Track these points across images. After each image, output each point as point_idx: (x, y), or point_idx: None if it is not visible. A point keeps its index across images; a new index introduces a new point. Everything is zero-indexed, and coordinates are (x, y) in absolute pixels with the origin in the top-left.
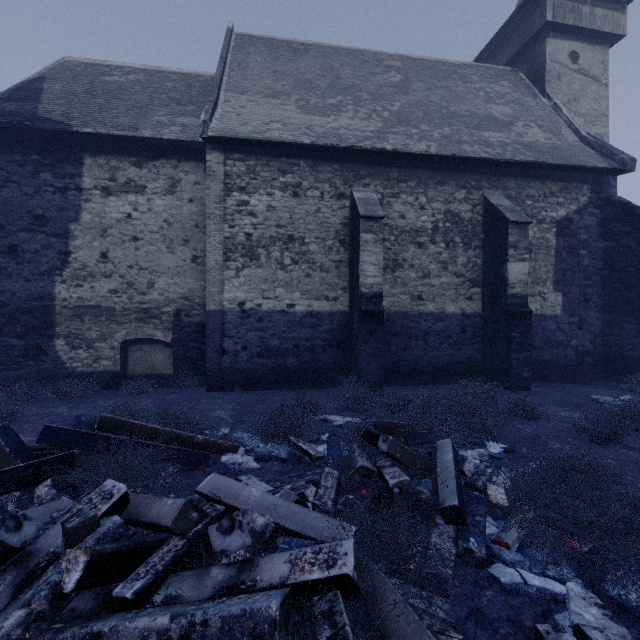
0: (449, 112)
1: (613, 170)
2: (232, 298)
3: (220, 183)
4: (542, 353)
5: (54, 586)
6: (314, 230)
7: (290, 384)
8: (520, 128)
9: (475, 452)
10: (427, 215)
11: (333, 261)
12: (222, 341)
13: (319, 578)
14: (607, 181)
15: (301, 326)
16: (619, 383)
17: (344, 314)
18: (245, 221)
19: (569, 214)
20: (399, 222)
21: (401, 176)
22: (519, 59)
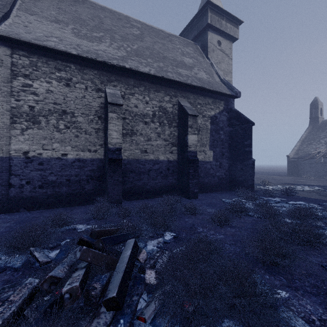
0: (163, 56)
1: (232, 96)
2: (18, 149)
3: (7, 69)
4: (204, 179)
5: None
6: (81, 108)
7: (64, 204)
8: (196, 70)
9: (156, 241)
10: (150, 107)
11: (94, 128)
12: (9, 178)
13: None
14: (230, 101)
15: (72, 167)
16: (234, 192)
17: (101, 160)
18: (29, 97)
19: (216, 114)
20: (134, 109)
21: (135, 84)
22: (197, 39)
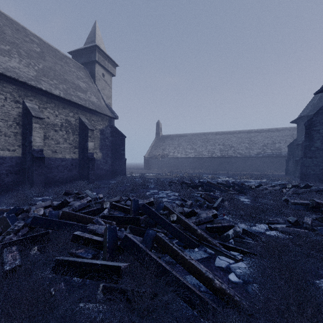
0: (64, 78)
1: (114, 118)
2: None
3: None
4: (96, 171)
5: (38, 214)
6: (1, 115)
7: None
8: (89, 94)
9: None
10: (59, 119)
11: (13, 132)
12: None
13: (87, 201)
14: (112, 120)
15: None
16: (115, 179)
17: (19, 158)
18: None
19: (103, 128)
20: (47, 120)
21: (48, 101)
22: (86, 65)
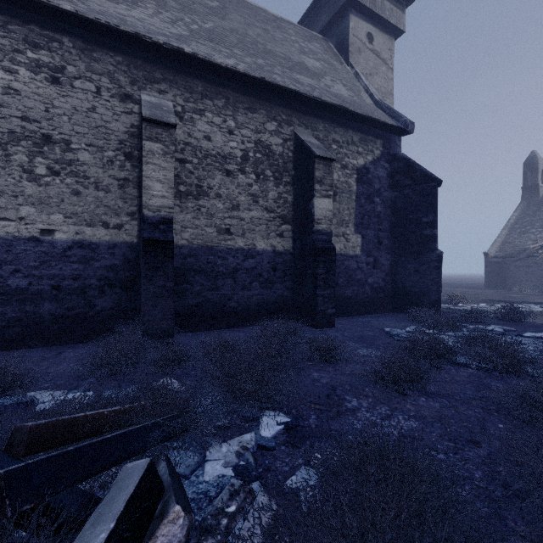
0: (265, 48)
1: (399, 129)
2: None
3: None
4: (345, 290)
5: None
6: (86, 134)
7: (46, 339)
8: (328, 81)
9: (235, 445)
10: (236, 141)
11: (115, 178)
12: None
13: None
14: (394, 140)
15: (65, 260)
16: (403, 315)
17: (131, 246)
18: None
19: (367, 164)
20: (204, 143)
21: (206, 91)
22: (329, 31)
